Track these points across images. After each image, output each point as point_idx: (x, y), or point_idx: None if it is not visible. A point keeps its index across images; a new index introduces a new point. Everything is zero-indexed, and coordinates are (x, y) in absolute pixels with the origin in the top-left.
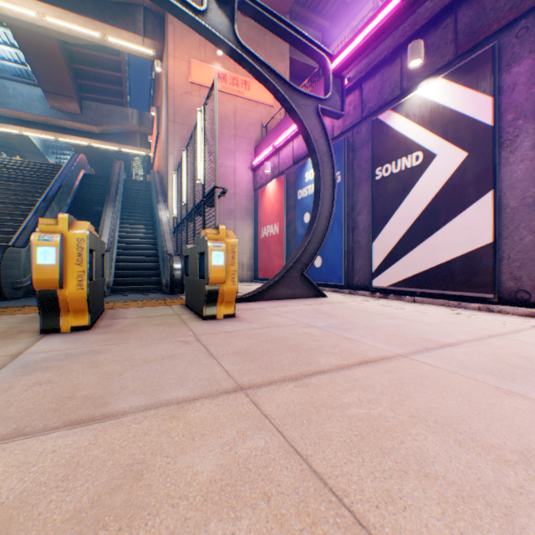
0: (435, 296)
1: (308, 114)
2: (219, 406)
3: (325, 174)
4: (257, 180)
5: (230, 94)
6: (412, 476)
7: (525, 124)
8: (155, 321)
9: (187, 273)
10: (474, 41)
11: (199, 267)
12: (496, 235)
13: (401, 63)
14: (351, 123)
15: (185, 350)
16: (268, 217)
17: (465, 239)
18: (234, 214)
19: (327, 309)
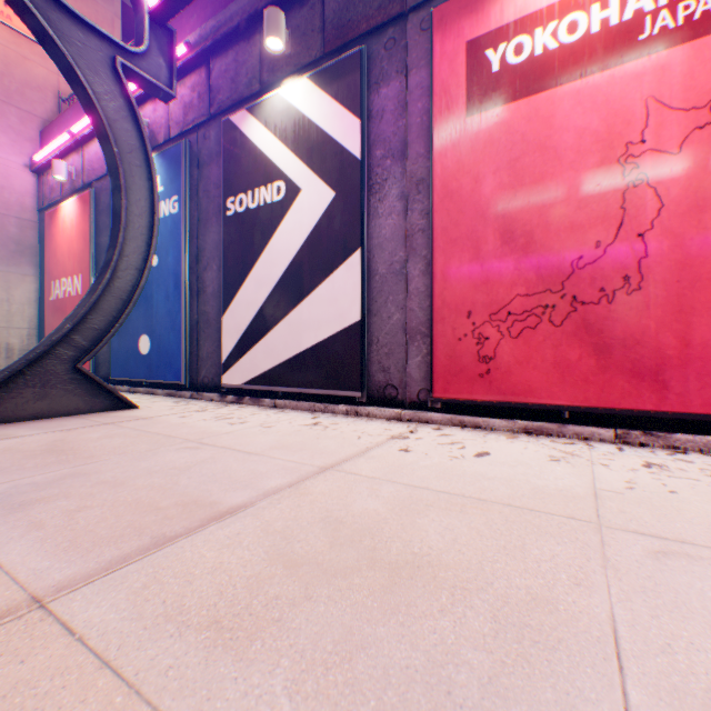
0: (303, 396)
1: (93, 64)
2: None
3: (136, 187)
4: (46, 192)
5: None
6: None
7: (394, 166)
8: None
9: None
10: (344, 38)
11: None
12: (367, 311)
13: (262, 44)
14: (197, 120)
15: None
16: (65, 263)
17: (333, 315)
18: None
19: (86, 439)
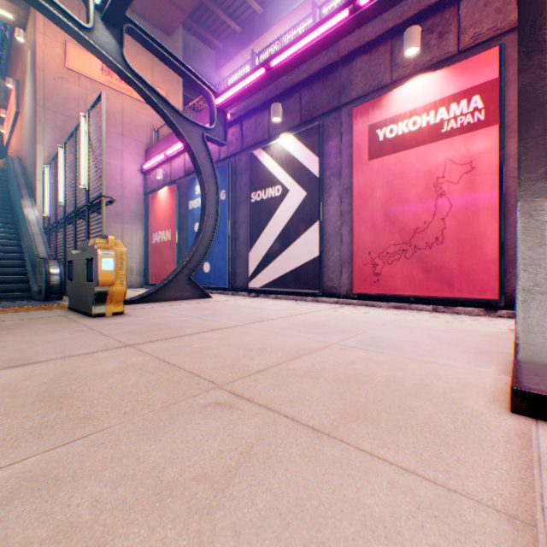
0: (290, 293)
1: (195, 140)
2: (115, 352)
3: (211, 193)
4: (149, 184)
5: (117, 91)
6: (210, 357)
7: (335, 180)
8: (42, 321)
9: (72, 278)
10: (311, 116)
11: (87, 271)
12: (322, 251)
13: (269, 115)
14: (234, 151)
15: (82, 334)
16: (161, 223)
17: (305, 253)
18: (122, 217)
19: (207, 306)
